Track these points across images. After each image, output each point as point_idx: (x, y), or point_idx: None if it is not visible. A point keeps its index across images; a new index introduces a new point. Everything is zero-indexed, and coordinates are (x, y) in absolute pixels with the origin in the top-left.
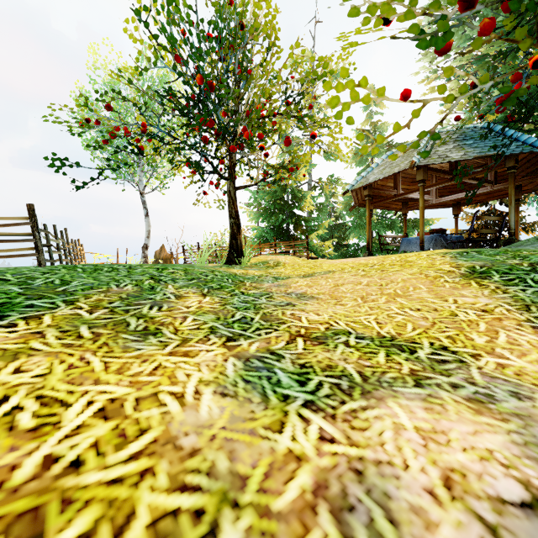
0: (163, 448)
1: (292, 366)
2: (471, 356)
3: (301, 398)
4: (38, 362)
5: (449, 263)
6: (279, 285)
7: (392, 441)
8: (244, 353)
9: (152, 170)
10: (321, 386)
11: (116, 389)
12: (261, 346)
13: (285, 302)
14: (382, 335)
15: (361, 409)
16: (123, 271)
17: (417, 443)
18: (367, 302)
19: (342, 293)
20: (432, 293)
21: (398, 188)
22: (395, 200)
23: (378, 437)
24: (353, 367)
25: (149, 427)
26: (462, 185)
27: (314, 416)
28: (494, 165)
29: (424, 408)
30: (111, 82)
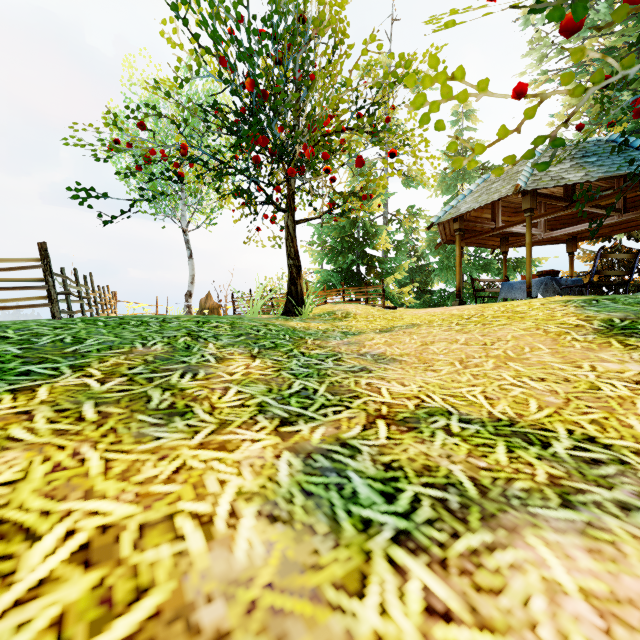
0: (168, 630)
1: (372, 466)
2: (634, 454)
3: (389, 525)
4: (11, 460)
5: (575, 315)
6: (350, 343)
7: (549, 620)
8: (303, 444)
9: (197, 203)
10: (418, 503)
11: (113, 508)
12: (328, 433)
13: (358, 366)
14: (495, 417)
15: (486, 550)
16: (154, 325)
17: (592, 625)
18: (469, 367)
19: (433, 355)
20: (558, 356)
21: (497, 220)
22: (492, 235)
23: (523, 610)
24: (462, 470)
25: (151, 583)
26: (585, 213)
27: (413, 562)
28: (625, 188)
29: (586, 550)
30: (149, 100)
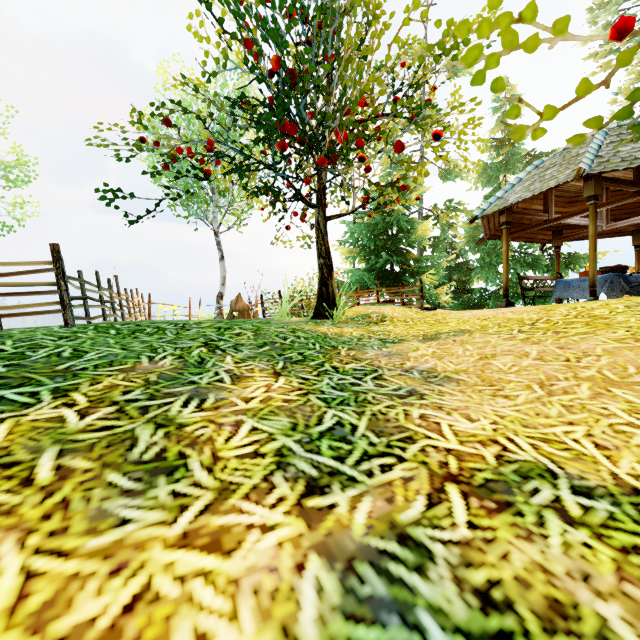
0: None
1: (458, 596)
2: None
3: None
4: None
5: None
6: (390, 354)
7: None
8: (341, 538)
9: (228, 204)
10: None
11: None
12: (377, 512)
13: (405, 388)
14: (627, 485)
15: None
16: (170, 332)
17: None
18: (555, 393)
19: (500, 373)
20: None
21: (550, 211)
22: (542, 228)
23: None
24: (625, 620)
25: None
26: None
27: None
28: None
29: None
30: (182, 104)
